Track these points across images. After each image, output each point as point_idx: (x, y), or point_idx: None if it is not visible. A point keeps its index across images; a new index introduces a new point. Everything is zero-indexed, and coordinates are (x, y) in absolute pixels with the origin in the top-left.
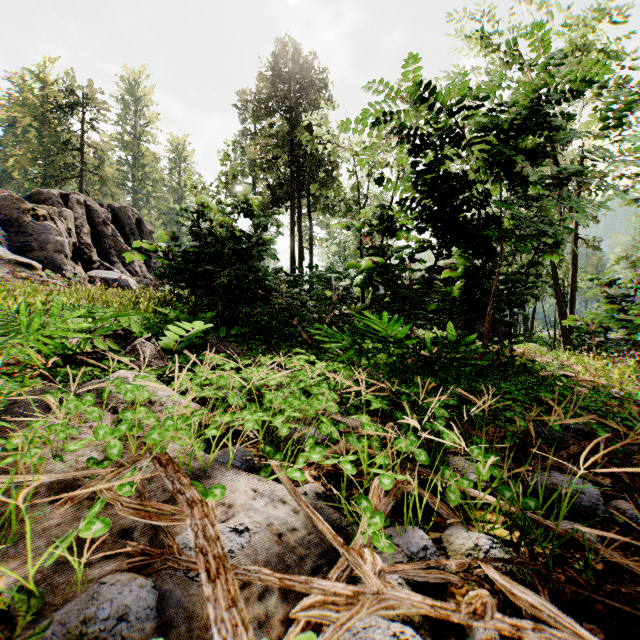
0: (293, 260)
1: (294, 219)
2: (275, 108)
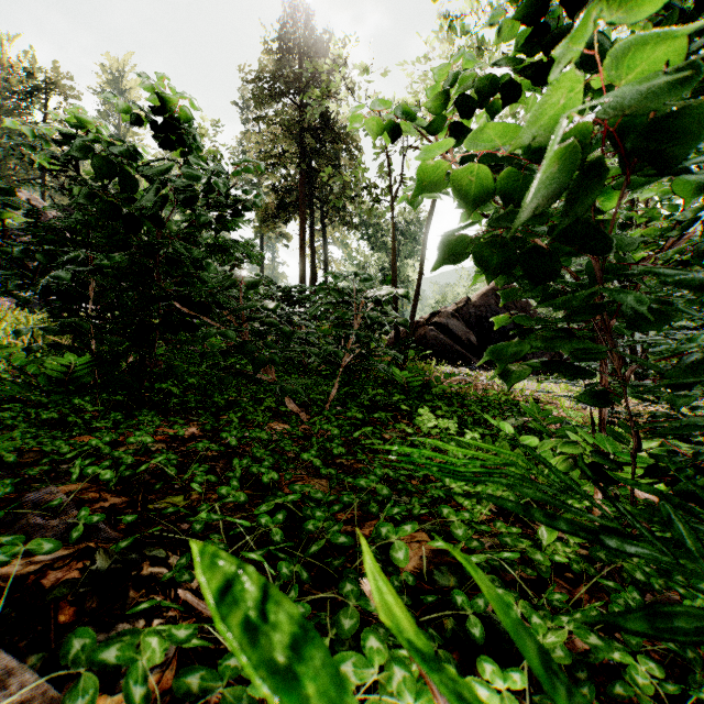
0: (303, 280)
1: (304, 230)
2: (280, 92)
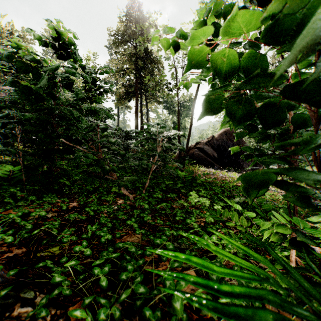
0: (137, 128)
1: (137, 104)
2: (126, 40)
